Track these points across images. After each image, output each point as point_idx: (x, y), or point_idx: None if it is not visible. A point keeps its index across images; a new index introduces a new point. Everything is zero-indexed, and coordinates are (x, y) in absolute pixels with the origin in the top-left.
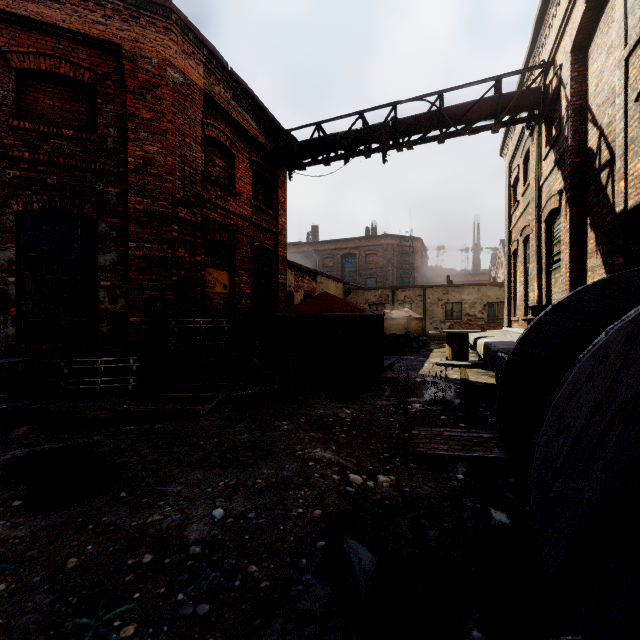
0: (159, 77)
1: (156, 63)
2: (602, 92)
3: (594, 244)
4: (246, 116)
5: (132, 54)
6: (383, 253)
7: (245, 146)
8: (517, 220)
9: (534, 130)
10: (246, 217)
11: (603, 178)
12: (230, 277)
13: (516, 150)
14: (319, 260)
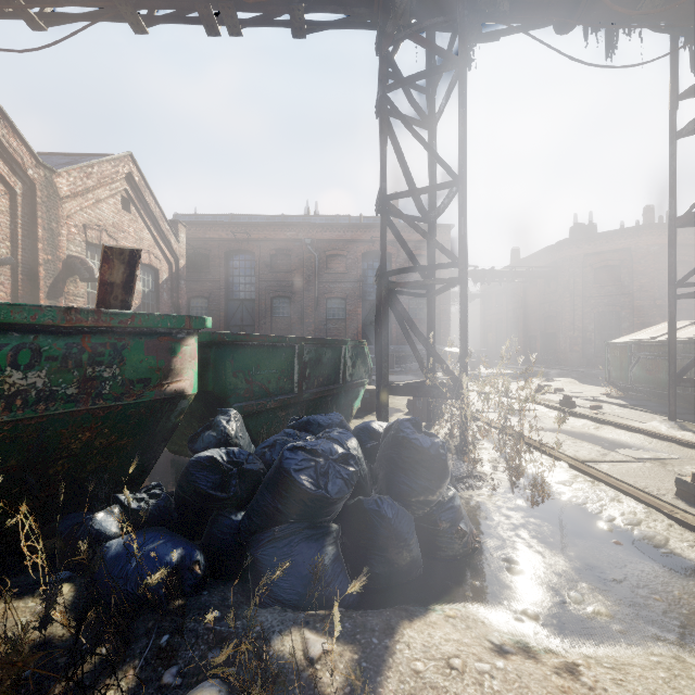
0: (646, 253)
1: (645, 248)
2: None
3: None
4: None
5: (635, 249)
6: None
7: None
8: None
9: None
10: None
11: None
12: None
13: None
14: None
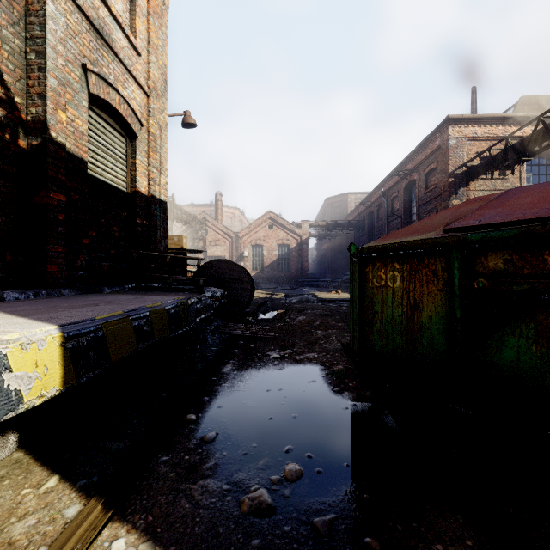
0: None
1: None
2: None
3: None
4: None
5: None
6: None
7: None
8: None
9: None
10: None
11: None
12: None
13: None
14: None
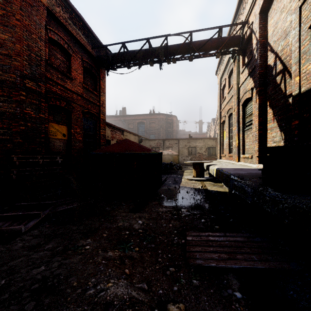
0: None
1: None
2: (277, 33)
3: (272, 115)
4: (79, 32)
5: None
6: (158, 122)
7: (78, 51)
8: (225, 106)
9: (236, 59)
10: (79, 93)
11: (278, 79)
12: (68, 129)
13: (224, 71)
14: (126, 125)
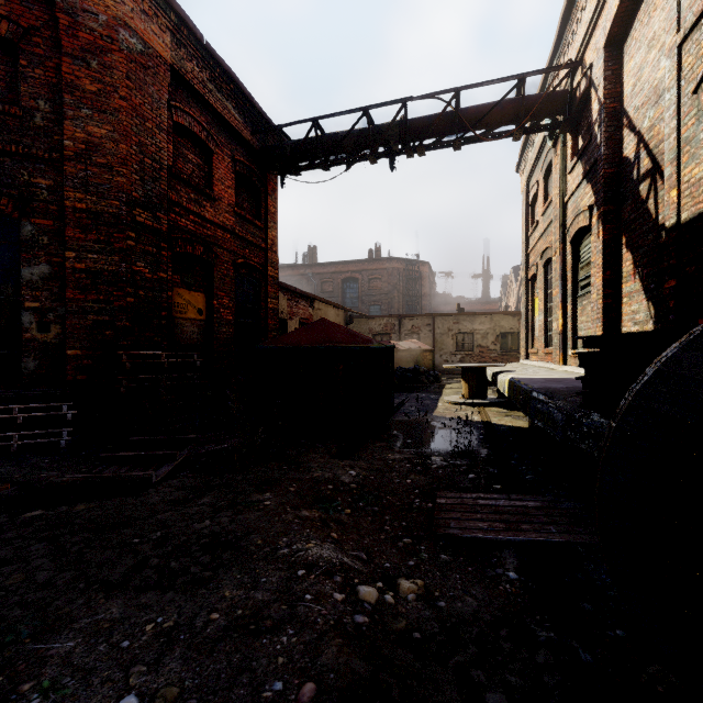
0: (108, 39)
1: (104, 21)
2: (641, 92)
3: (631, 266)
4: (227, 105)
5: (70, 5)
6: (388, 278)
7: (226, 141)
8: (536, 242)
9: (558, 140)
10: (227, 227)
11: (643, 190)
12: (207, 300)
13: (535, 165)
14: (317, 284)
